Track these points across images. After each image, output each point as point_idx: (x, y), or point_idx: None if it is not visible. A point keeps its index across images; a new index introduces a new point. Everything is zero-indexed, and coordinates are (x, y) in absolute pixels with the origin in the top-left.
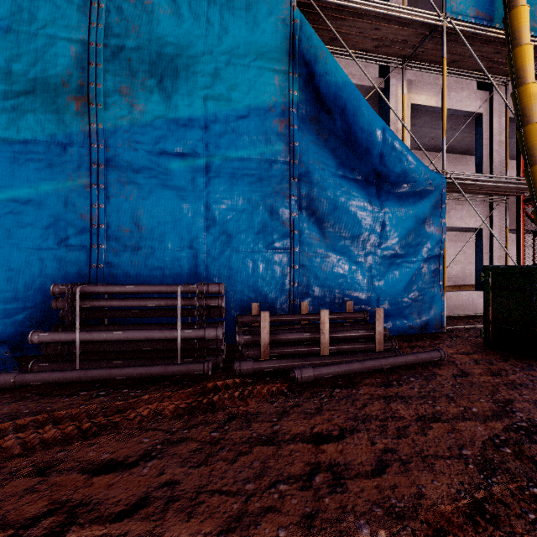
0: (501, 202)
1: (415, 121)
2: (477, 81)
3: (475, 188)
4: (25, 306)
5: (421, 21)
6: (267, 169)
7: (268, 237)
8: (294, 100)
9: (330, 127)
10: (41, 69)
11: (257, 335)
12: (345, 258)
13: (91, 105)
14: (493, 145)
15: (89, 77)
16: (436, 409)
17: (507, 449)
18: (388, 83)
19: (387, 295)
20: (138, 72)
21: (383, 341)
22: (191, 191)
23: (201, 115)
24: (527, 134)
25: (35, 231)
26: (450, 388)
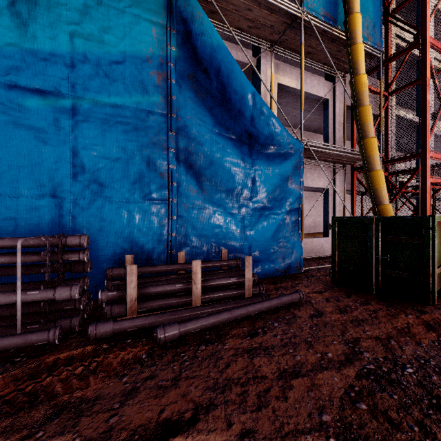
0: (341, 169)
1: (281, 100)
2: (325, 74)
3: (324, 156)
4: None
5: (285, 9)
6: (143, 119)
7: (144, 187)
8: (172, 55)
9: (207, 87)
10: None
11: (124, 290)
12: (221, 210)
13: None
14: (336, 125)
15: None
16: (297, 359)
17: (362, 404)
18: (260, 62)
19: (257, 243)
20: None
21: (252, 287)
22: (54, 134)
23: (67, 52)
24: (360, 114)
25: None
26: (309, 331)
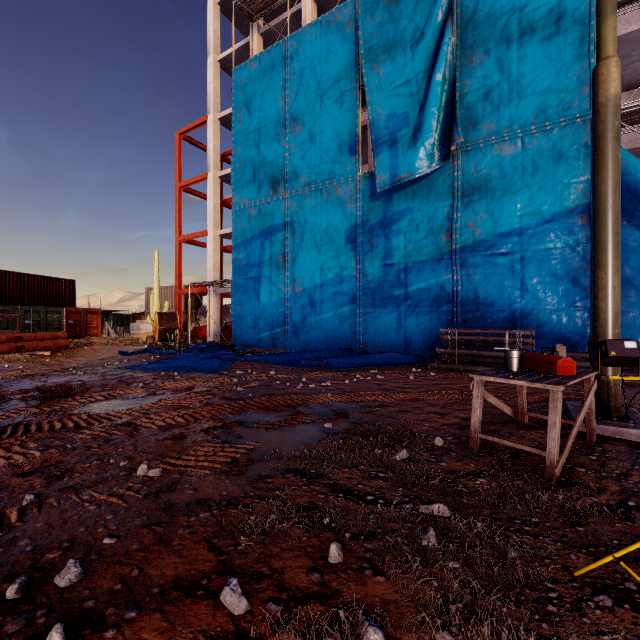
0: None
1: None
2: None
3: None
4: (423, 338)
5: None
6: (569, 252)
7: (570, 299)
8: None
9: (632, 211)
10: (430, 225)
11: None
12: None
13: (453, 237)
14: None
15: (452, 223)
16: None
17: None
18: None
19: None
20: (478, 212)
21: None
22: (511, 274)
23: (518, 227)
24: None
25: (428, 303)
26: None
